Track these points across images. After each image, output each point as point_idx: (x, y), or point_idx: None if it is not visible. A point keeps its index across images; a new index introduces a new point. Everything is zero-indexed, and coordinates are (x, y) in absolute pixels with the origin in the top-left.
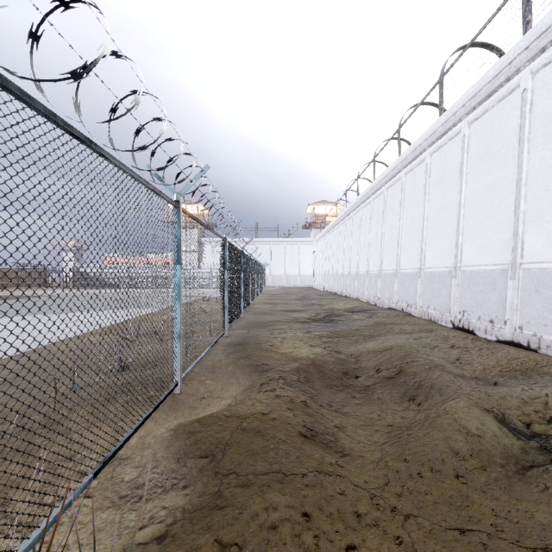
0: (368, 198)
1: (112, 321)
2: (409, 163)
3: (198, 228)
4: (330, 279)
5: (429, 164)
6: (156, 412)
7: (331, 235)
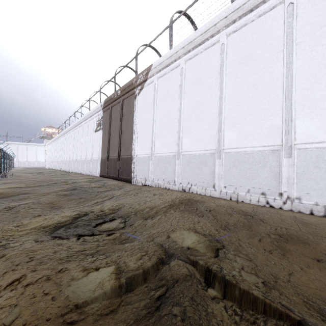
0: (61, 137)
1: None
2: (66, 133)
3: None
4: (51, 163)
5: (68, 135)
6: None
7: (52, 145)
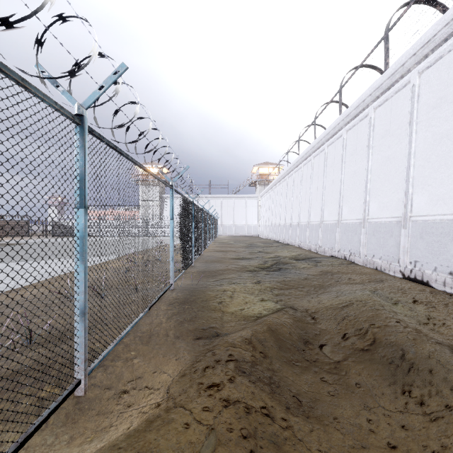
0: (309, 156)
1: (64, 270)
2: (351, 120)
3: (160, 186)
4: (273, 228)
5: (372, 118)
6: (39, 434)
7: (274, 191)
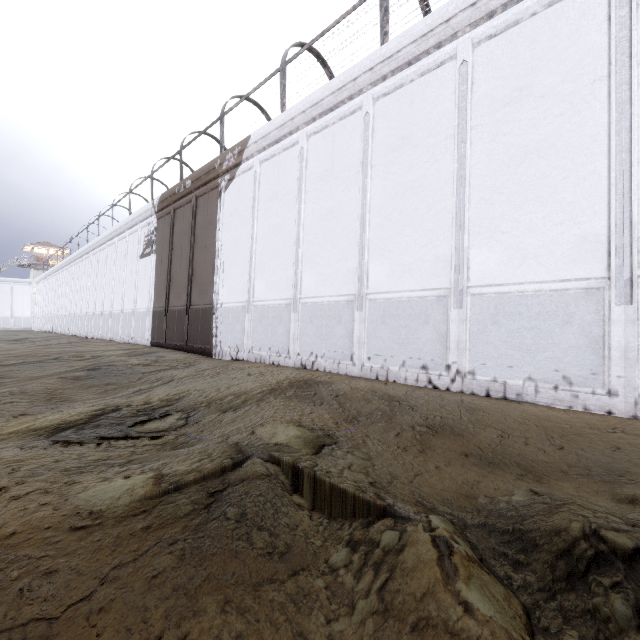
0: (68, 265)
1: None
2: (80, 257)
3: None
4: (47, 320)
5: (85, 263)
6: None
7: (49, 282)
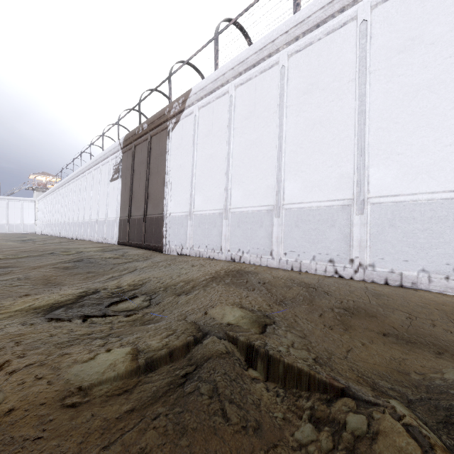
0: (60, 188)
1: None
2: (68, 182)
3: None
4: (45, 226)
5: (71, 186)
6: None
7: (46, 200)
